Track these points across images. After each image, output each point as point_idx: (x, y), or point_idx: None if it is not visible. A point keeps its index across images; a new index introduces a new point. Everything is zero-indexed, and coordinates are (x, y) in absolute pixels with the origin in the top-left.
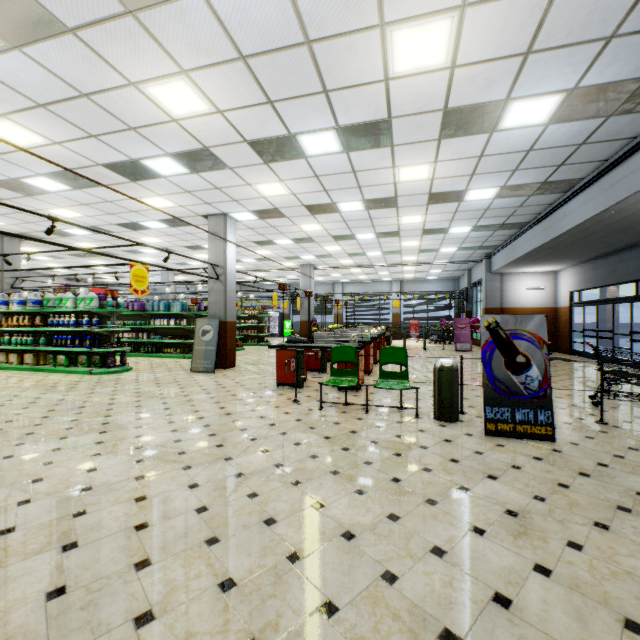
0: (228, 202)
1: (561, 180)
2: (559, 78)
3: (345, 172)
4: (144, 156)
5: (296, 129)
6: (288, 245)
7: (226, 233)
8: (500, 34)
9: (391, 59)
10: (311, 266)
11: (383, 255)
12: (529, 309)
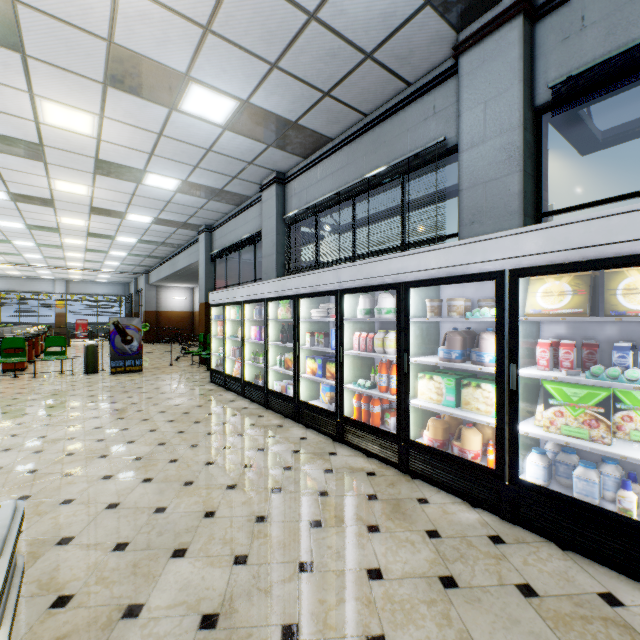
0: None
1: (173, 243)
2: (148, 213)
3: (10, 208)
4: None
5: None
6: None
7: None
8: (114, 196)
9: (54, 185)
10: None
11: (45, 258)
12: (177, 312)
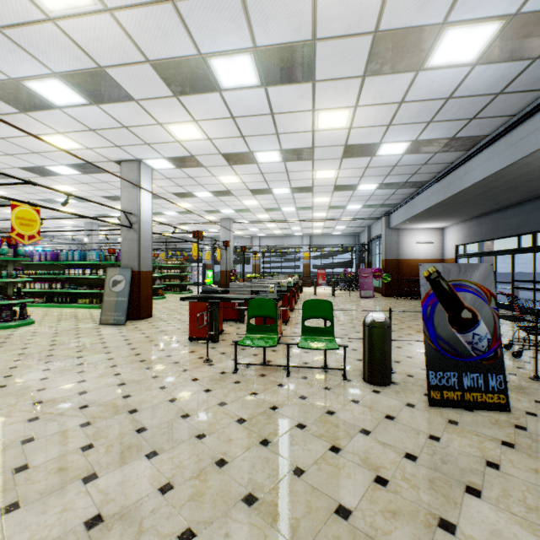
0: (140, 146)
1: (468, 136)
2: None
3: (263, 114)
4: (25, 75)
5: (207, 48)
6: (208, 198)
7: (140, 180)
8: None
9: None
10: (231, 220)
11: (296, 211)
12: (421, 260)
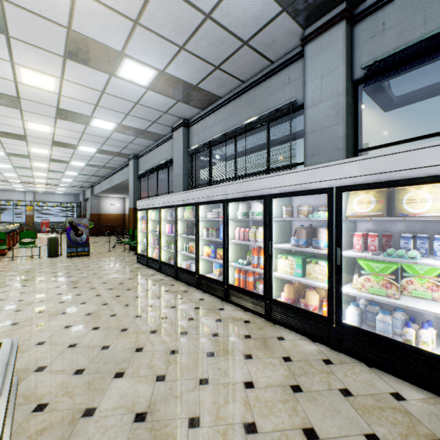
0: None
1: (110, 166)
2: (94, 146)
3: None
4: None
5: None
6: None
7: None
8: (70, 134)
9: (27, 126)
10: None
11: (19, 176)
12: (113, 214)
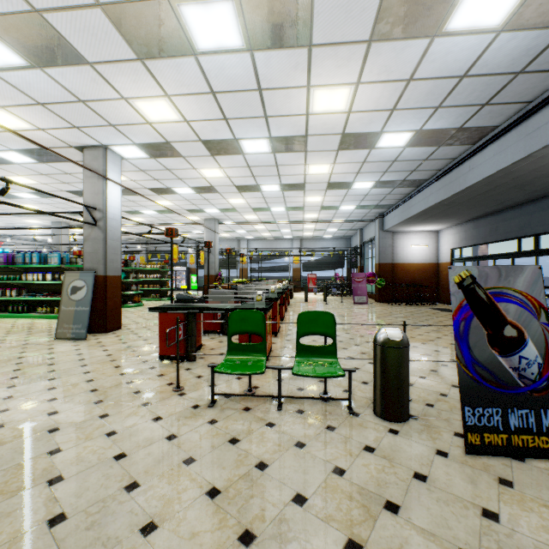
0: (103, 127)
1: (476, 127)
2: None
3: (249, 89)
4: None
5: None
6: (189, 195)
7: (106, 170)
8: None
9: None
10: (216, 221)
11: (287, 211)
12: (416, 264)
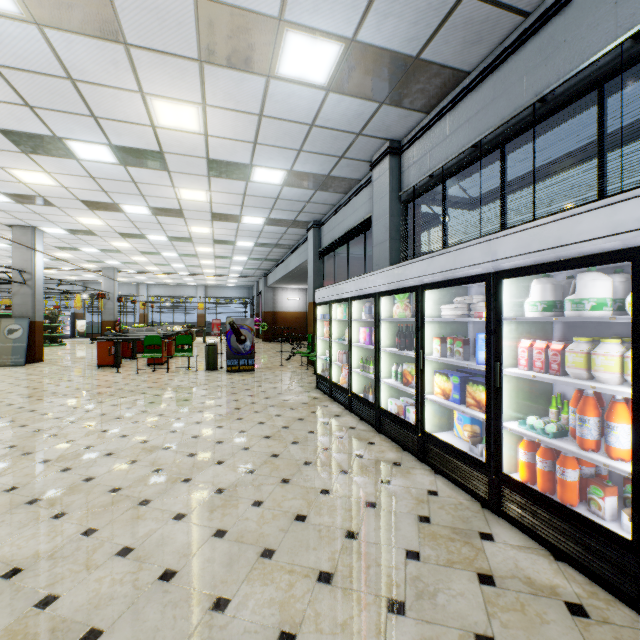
0: (43, 221)
1: (285, 244)
2: (260, 214)
3: (153, 222)
4: None
5: (120, 202)
6: (94, 252)
7: (35, 243)
8: (229, 199)
9: (180, 194)
10: (115, 269)
11: (186, 267)
12: (291, 313)
